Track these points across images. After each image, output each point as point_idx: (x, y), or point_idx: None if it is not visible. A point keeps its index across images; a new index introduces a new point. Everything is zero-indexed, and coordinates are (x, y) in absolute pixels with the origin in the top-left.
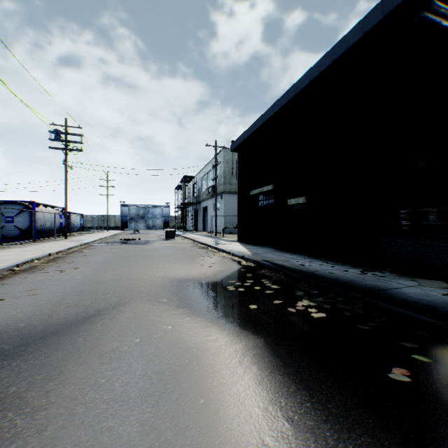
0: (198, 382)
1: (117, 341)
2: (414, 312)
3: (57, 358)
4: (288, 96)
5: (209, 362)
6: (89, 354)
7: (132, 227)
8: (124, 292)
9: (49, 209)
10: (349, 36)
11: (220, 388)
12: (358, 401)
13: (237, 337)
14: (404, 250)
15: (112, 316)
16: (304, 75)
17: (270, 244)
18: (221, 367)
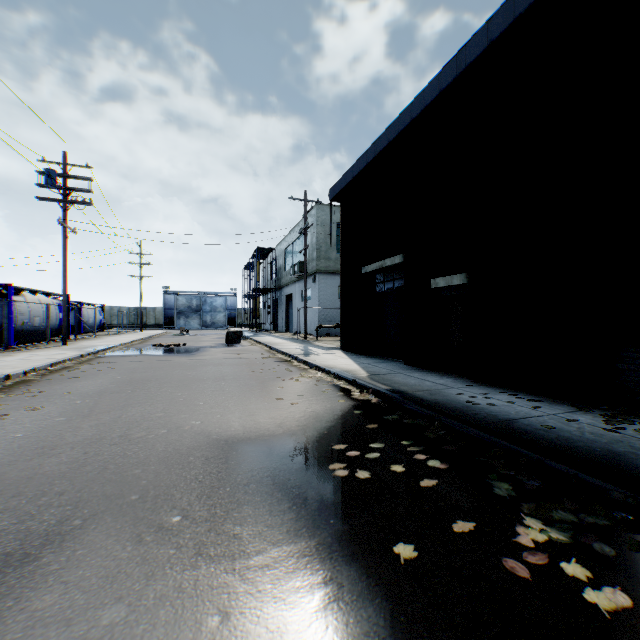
0: None
1: None
2: None
3: None
4: (439, 84)
5: None
6: None
7: (181, 324)
8: (89, 488)
9: (40, 297)
10: None
11: None
12: None
13: None
14: None
15: None
16: (477, 35)
17: (396, 355)
18: None
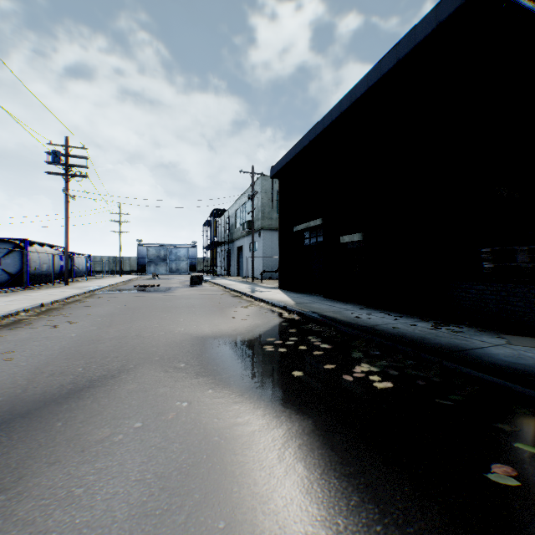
0: (218, 492)
1: (110, 426)
2: (509, 381)
3: (20, 453)
4: (340, 108)
5: (236, 458)
6: (66, 447)
7: (151, 271)
8: (130, 355)
9: (46, 249)
10: (419, 28)
11: (249, 502)
12: (450, 521)
13: (276, 418)
14: (487, 298)
15: (109, 388)
16: (361, 81)
17: (318, 292)
18: (252, 465)
